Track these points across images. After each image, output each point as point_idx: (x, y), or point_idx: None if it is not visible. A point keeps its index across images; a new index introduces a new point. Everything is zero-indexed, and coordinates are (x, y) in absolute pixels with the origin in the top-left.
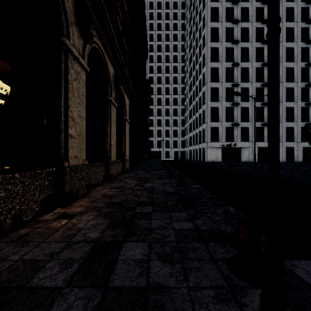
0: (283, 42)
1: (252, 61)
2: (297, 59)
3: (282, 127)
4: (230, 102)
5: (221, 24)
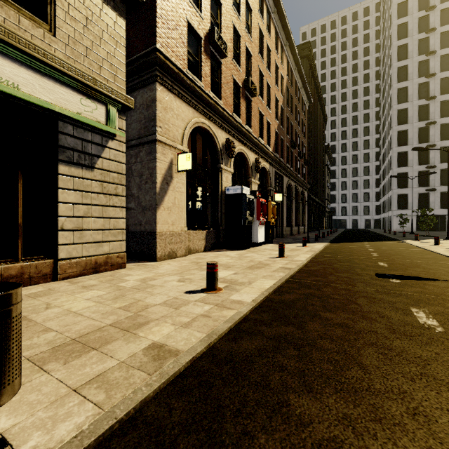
0: None
1: None
2: None
3: None
4: (424, 165)
5: (412, 81)
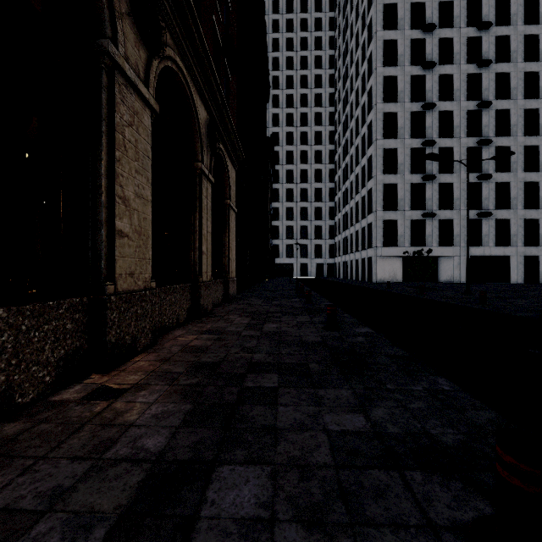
0: (519, 61)
1: (460, 99)
2: None
3: (516, 219)
4: (419, 174)
5: (403, 33)
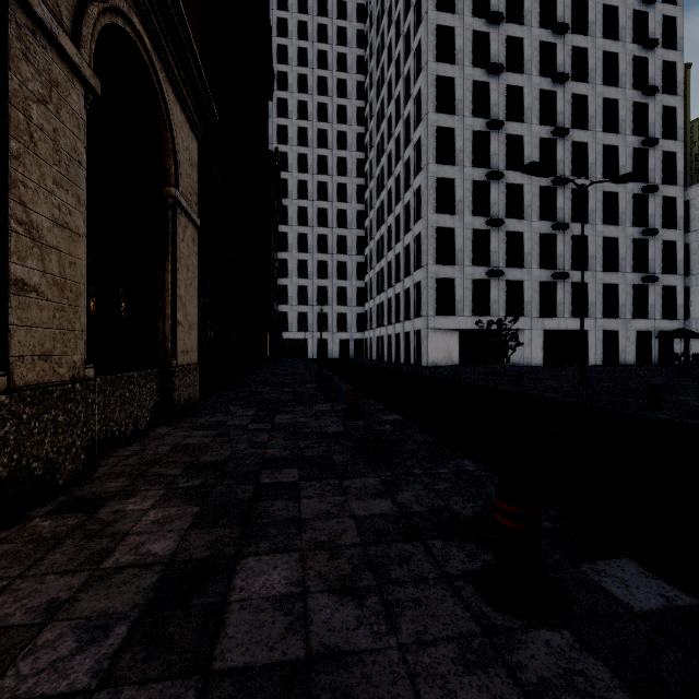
0: (597, 84)
1: (531, 121)
2: (624, 128)
3: (594, 284)
4: (482, 217)
5: (462, 19)
